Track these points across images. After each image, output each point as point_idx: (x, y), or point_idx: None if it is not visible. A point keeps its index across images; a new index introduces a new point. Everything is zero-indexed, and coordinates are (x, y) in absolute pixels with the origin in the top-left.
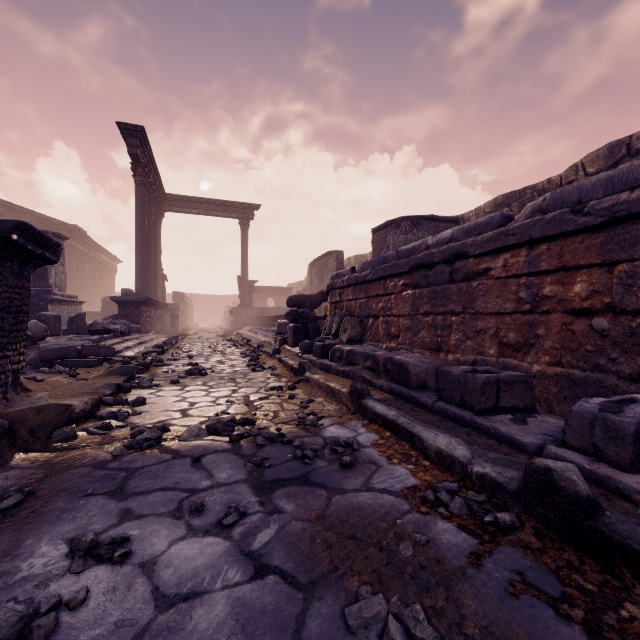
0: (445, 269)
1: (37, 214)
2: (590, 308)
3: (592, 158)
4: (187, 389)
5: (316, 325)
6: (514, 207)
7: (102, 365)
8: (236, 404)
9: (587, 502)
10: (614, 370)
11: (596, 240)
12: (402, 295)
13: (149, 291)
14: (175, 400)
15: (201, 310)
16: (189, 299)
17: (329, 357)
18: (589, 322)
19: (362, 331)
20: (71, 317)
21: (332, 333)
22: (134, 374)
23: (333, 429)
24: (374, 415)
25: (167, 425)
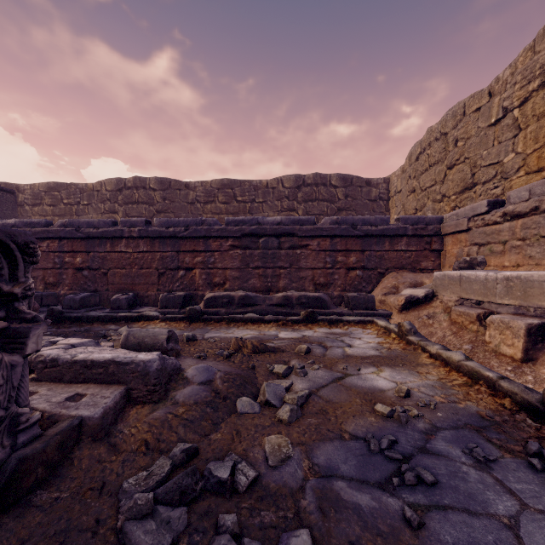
0: None
1: None
2: (83, 267)
3: (109, 182)
4: None
5: None
6: (63, 194)
7: None
8: None
9: (61, 312)
10: (90, 289)
11: (84, 243)
12: None
13: None
14: None
15: None
16: None
17: None
18: (82, 273)
19: None
20: None
21: None
22: None
23: None
24: None
25: None
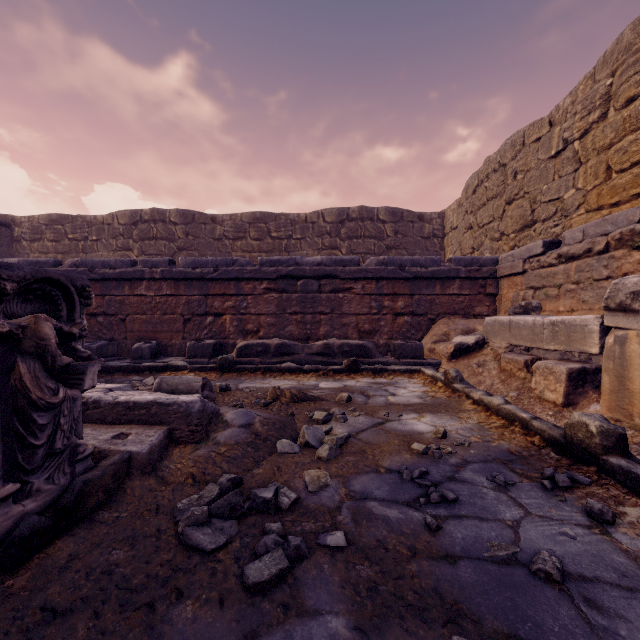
0: None
1: None
2: (97, 313)
3: (122, 214)
4: None
5: None
6: (68, 228)
7: None
8: None
9: None
10: (105, 338)
11: (99, 285)
12: None
13: None
14: None
15: None
16: None
17: None
18: (97, 319)
19: None
20: None
21: None
22: None
23: None
24: None
25: None
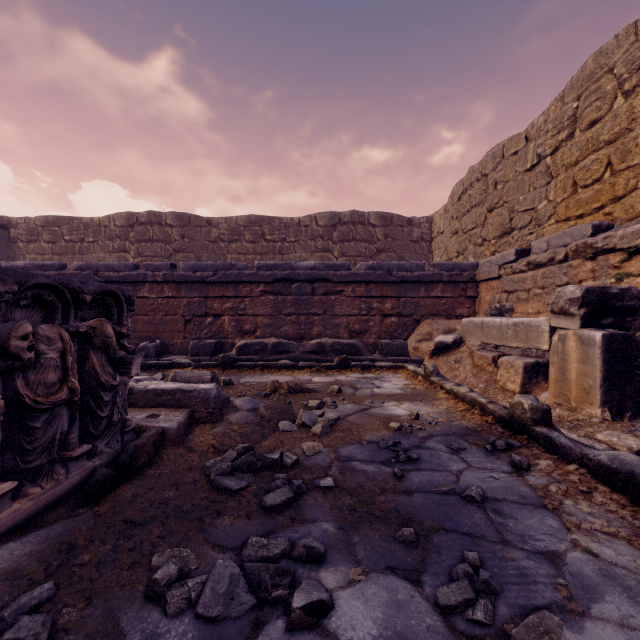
0: None
1: None
2: None
3: (119, 216)
4: None
5: None
6: (64, 229)
7: None
8: None
9: None
10: None
11: None
12: None
13: None
14: None
15: None
16: None
17: None
18: None
19: None
20: None
21: None
22: None
23: None
24: None
25: None
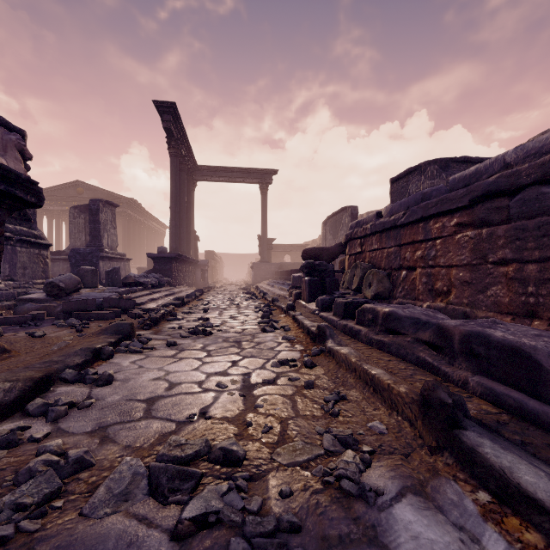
0: (546, 192)
1: (105, 191)
2: None
3: None
4: (180, 356)
5: (334, 279)
6: None
7: (120, 317)
8: (228, 392)
9: None
10: None
11: None
12: (455, 238)
13: (182, 249)
14: (153, 377)
15: (230, 266)
16: (219, 257)
17: (355, 319)
18: None
19: (391, 286)
20: (107, 271)
21: (353, 288)
22: (131, 332)
23: (410, 518)
24: (514, 494)
25: (89, 453)
